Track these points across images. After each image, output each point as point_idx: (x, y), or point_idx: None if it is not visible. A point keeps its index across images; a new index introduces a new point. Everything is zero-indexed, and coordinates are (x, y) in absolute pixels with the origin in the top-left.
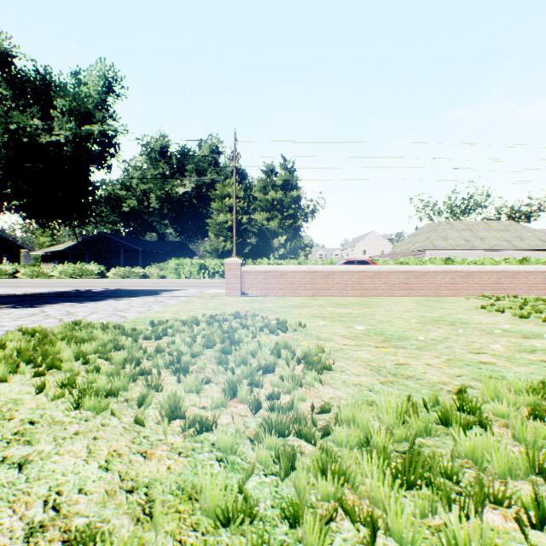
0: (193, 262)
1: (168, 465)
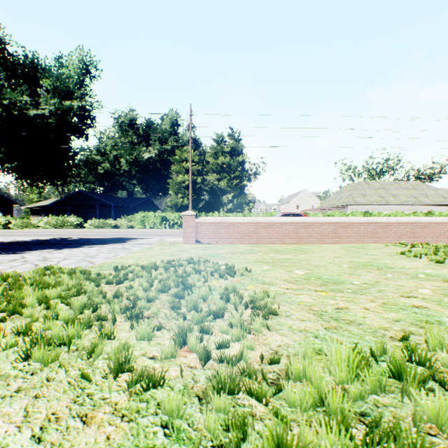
0: (156, 215)
1: (107, 434)
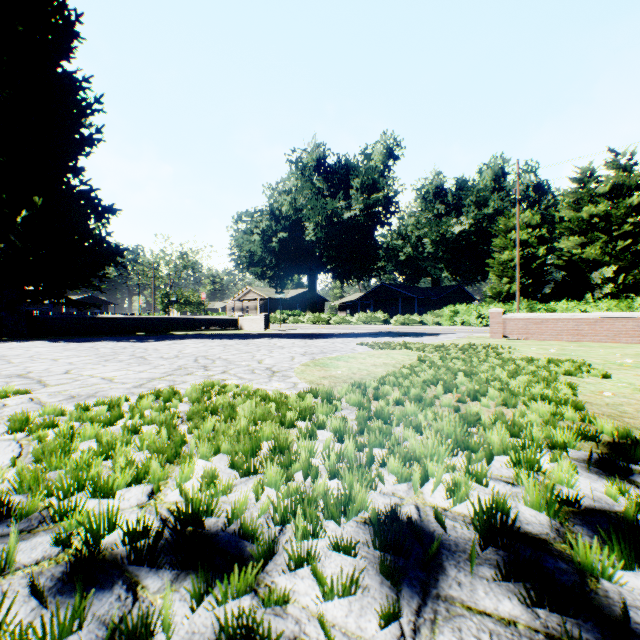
0: (468, 309)
1: None
